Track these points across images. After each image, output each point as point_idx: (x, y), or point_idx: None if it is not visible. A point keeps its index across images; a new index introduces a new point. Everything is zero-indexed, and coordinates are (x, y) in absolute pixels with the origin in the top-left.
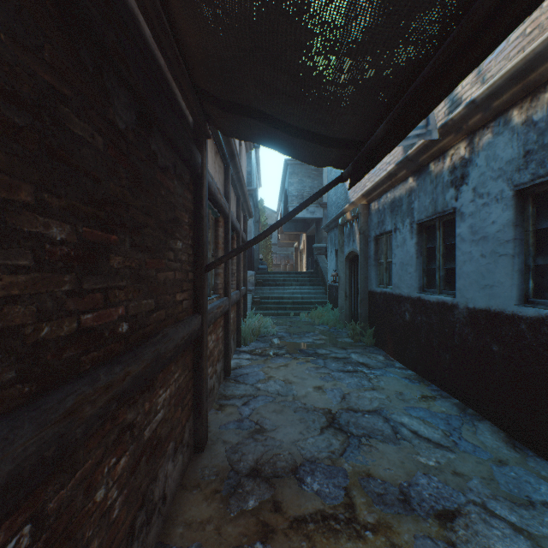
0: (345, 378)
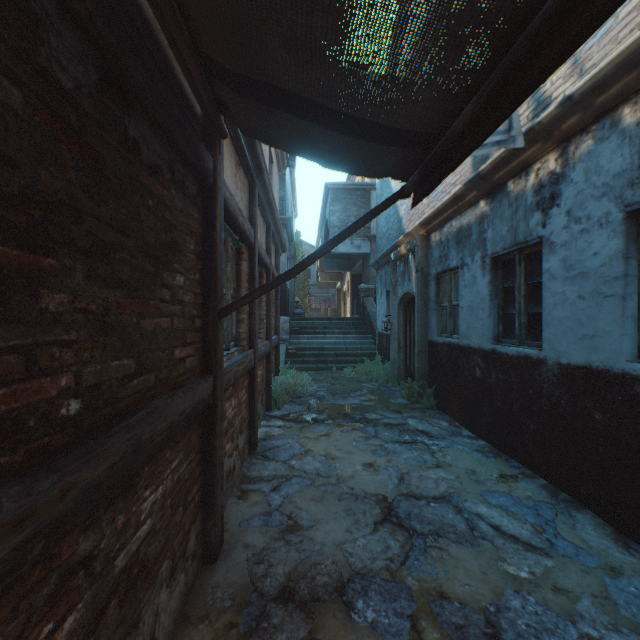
0: (402, 452)
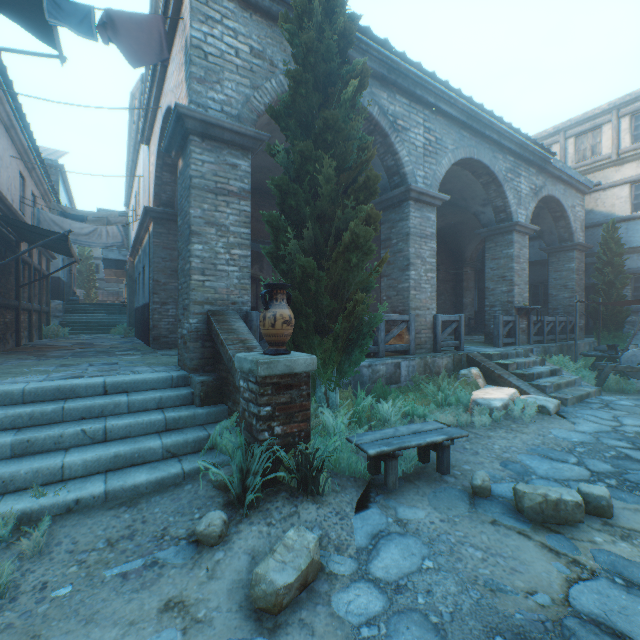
0: (100, 340)
